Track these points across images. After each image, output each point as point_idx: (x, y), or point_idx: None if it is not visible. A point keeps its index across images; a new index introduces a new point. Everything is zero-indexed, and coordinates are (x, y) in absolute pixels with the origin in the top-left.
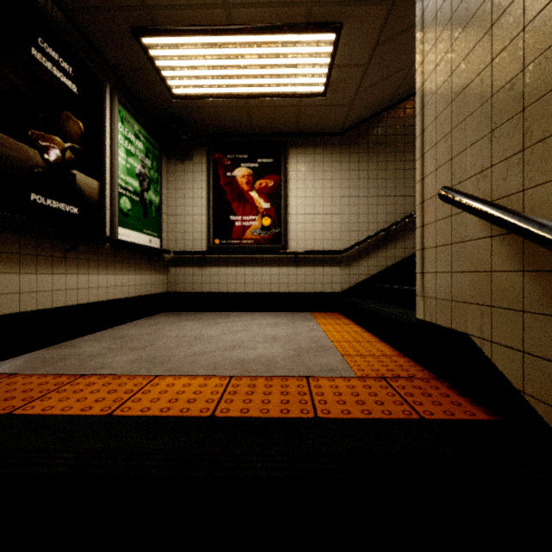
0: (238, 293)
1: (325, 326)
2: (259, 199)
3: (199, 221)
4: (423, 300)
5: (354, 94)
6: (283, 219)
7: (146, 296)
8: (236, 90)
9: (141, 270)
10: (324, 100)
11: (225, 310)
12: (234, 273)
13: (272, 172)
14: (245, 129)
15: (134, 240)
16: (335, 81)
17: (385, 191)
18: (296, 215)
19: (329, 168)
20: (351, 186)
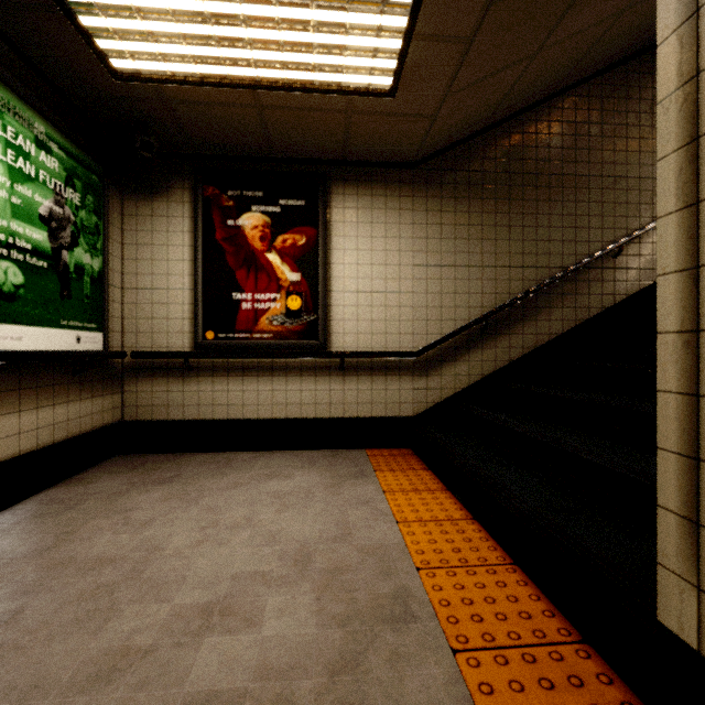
0: (247, 421)
1: (395, 498)
2: (282, 266)
3: (179, 300)
4: (696, 597)
5: (441, 96)
6: (322, 299)
7: (68, 441)
8: (235, 70)
9: (56, 395)
10: (392, 104)
11: (225, 448)
12: (239, 388)
13: (303, 223)
14: (258, 149)
15: (33, 343)
16: (413, 68)
17: (482, 258)
18: (343, 293)
19: (396, 219)
20: (429, 249)
